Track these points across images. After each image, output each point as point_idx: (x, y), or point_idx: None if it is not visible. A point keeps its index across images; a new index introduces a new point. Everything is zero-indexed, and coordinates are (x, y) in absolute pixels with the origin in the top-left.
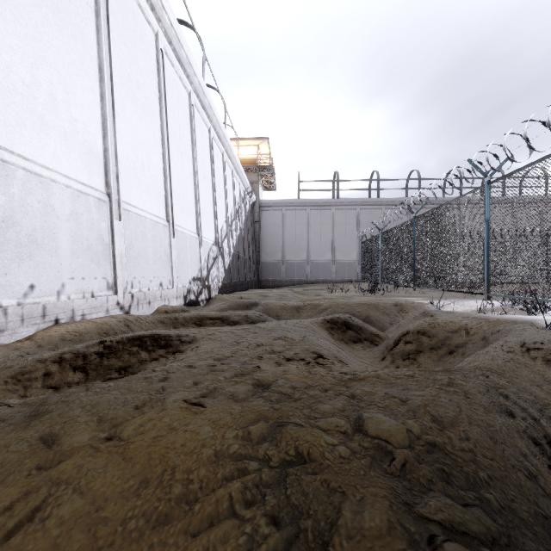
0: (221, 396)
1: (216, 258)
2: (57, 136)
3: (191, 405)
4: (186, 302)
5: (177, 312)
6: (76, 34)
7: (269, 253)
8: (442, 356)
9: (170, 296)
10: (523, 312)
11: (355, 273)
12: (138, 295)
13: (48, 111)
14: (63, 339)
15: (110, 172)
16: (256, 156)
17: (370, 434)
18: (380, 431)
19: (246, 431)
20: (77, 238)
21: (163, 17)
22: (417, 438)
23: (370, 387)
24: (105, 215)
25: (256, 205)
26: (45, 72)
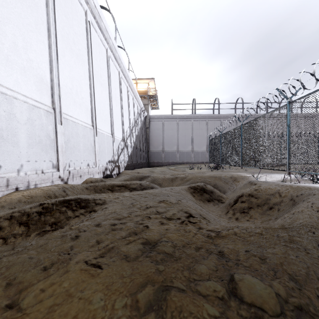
0: (116, 256)
1: (123, 149)
2: (18, 69)
3: (90, 266)
4: (104, 175)
5: (98, 182)
6: (32, 6)
7: (155, 146)
8: (265, 211)
9: (94, 172)
10: (310, 181)
11: (205, 158)
12: (73, 172)
13: (12, 53)
14: (19, 201)
15: (55, 94)
16: (147, 89)
17: (245, 300)
18: (253, 297)
19: (134, 300)
20: (31, 135)
21: (90, 1)
22: (285, 302)
23: (232, 245)
24: (51, 121)
25: (147, 118)
26: (10, 28)
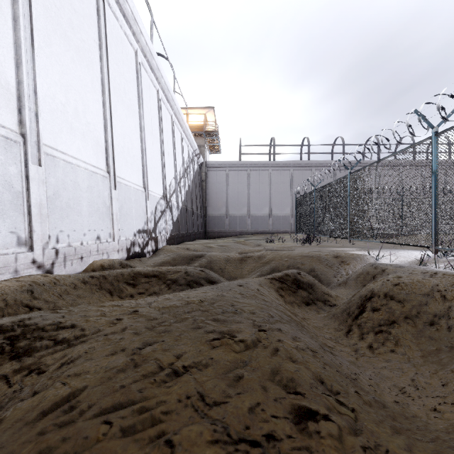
0: None
1: (164, 211)
2: None
3: None
4: (129, 255)
5: (115, 267)
6: None
7: (215, 208)
8: (423, 329)
9: (110, 250)
10: None
11: (289, 225)
12: (65, 251)
13: None
14: None
15: (25, 108)
16: (204, 123)
17: None
18: None
19: None
20: None
21: None
22: None
23: None
24: (16, 158)
25: (203, 166)
26: None
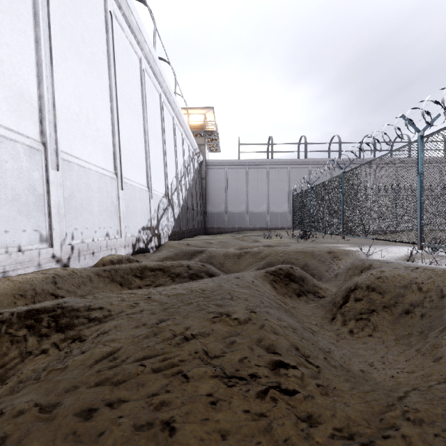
0: None
1: (166, 209)
2: None
3: None
4: (135, 250)
5: (122, 262)
6: None
7: (214, 205)
8: (399, 317)
9: (118, 245)
10: None
11: (287, 221)
12: (79, 247)
13: None
14: None
15: (45, 120)
16: (203, 122)
17: None
18: None
19: None
20: None
21: None
22: None
23: None
24: (38, 164)
25: (203, 164)
26: None
